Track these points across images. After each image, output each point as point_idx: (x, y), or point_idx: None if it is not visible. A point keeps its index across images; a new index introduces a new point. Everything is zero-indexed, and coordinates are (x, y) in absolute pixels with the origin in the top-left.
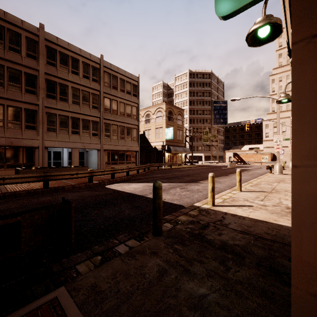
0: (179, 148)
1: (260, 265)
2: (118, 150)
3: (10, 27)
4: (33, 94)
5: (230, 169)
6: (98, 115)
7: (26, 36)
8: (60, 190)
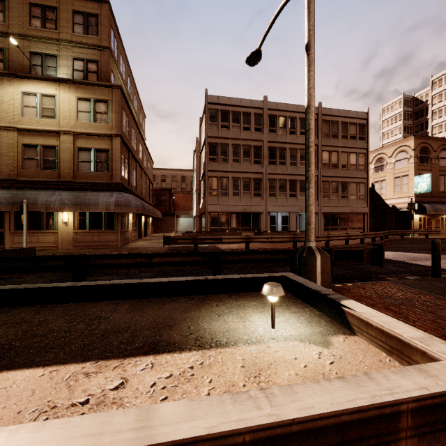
0: (442, 206)
1: None
2: (338, 212)
3: (244, 110)
4: (259, 164)
5: None
6: (316, 173)
7: (254, 113)
8: None
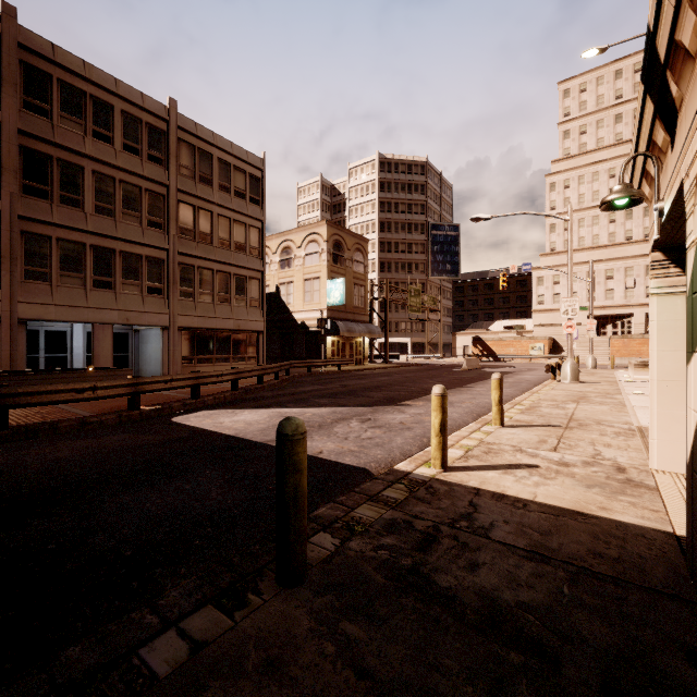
0: (357, 326)
1: (615, 691)
2: (213, 329)
3: None
4: None
5: (467, 372)
6: (164, 243)
7: None
8: (44, 434)
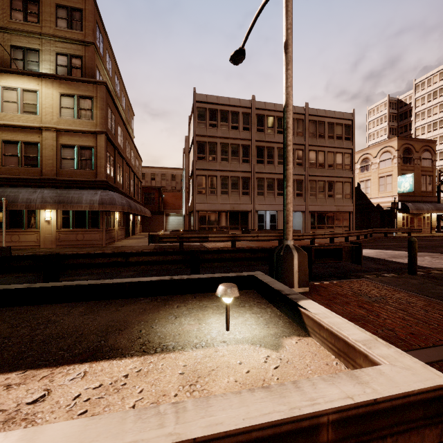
0: (424, 206)
1: None
2: (325, 211)
3: (232, 109)
4: (247, 162)
5: None
6: (303, 172)
7: (242, 112)
8: None
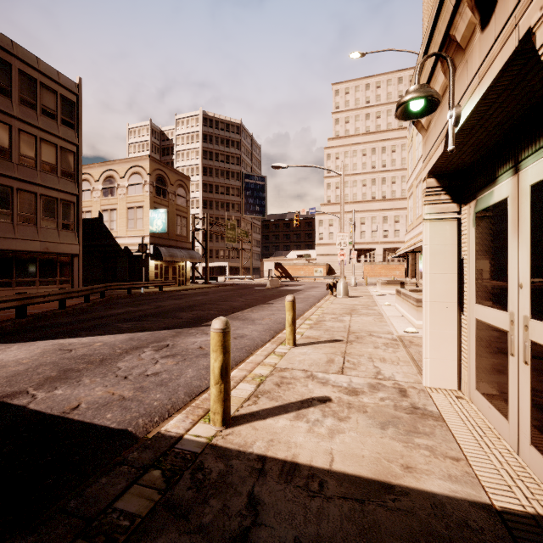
0: (179, 252)
1: None
2: (12, 250)
3: None
4: None
5: (270, 290)
6: None
7: None
8: None
